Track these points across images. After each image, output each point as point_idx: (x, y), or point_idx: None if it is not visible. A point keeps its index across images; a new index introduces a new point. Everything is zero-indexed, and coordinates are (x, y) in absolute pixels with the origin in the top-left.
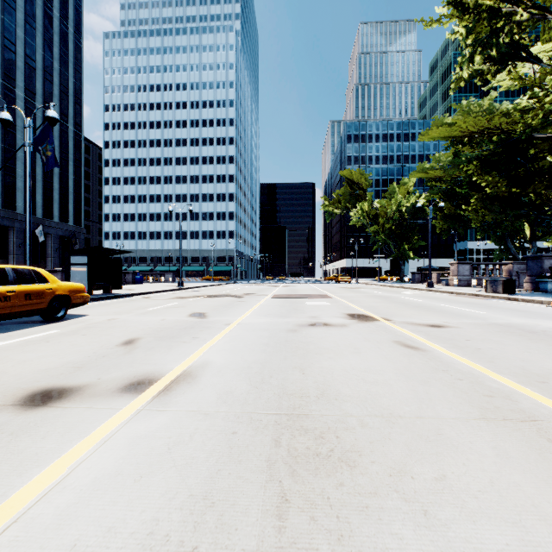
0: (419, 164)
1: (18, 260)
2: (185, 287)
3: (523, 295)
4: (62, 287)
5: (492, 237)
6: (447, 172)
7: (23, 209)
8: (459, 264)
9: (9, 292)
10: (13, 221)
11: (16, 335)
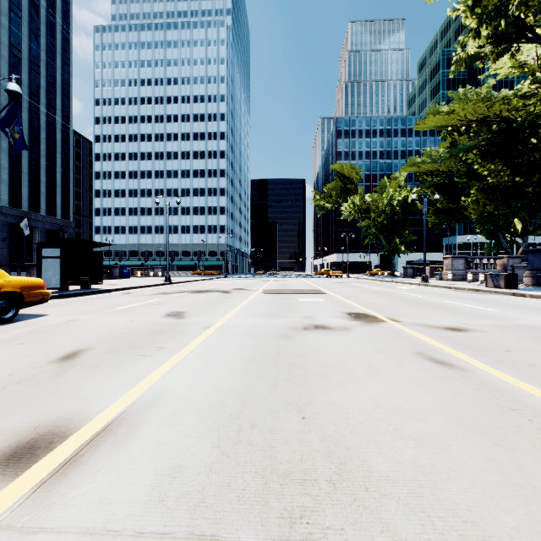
0: (410, 158)
1: (3, 253)
2: (172, 282)
3: (528, 290)
4: (11, 283)
5: (483, 231)
6: (438, 166)
7: (8, 201)
8: (453, 258)
9: None
10: None
11: None
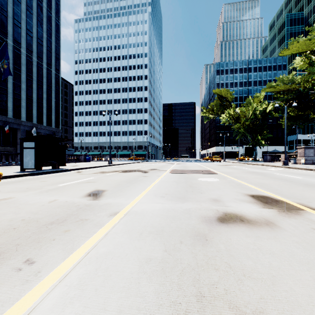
0: (268, 82)
1: None
2: (112, 164)
3: None
4: None
5: None
6: (289, 86)
7: (25, 118)
8: (305, 148)
9: None
10: (19, 125)
11: None
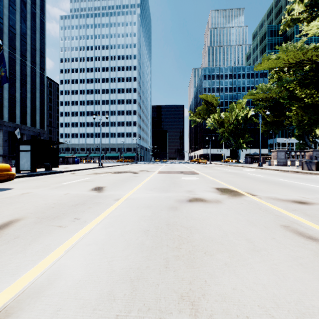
0: (249, 90)
1: (5, 149)
2: (103, 166)
3: None
4: None
5: (295, 135)
6: (267, 95)
7: (8, 118)
8: (278, 151)
9: None
10: (1, 126)
11: None
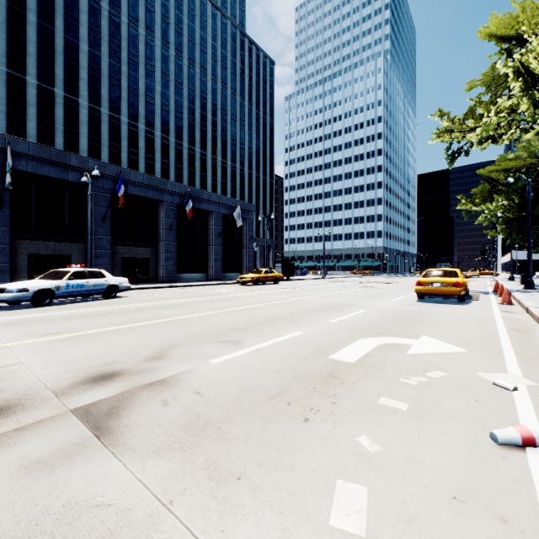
0: None
1: None
2: (326, 277)
3: None
4: (278, 275)
5: None
6: None
7: None
8: None
9: (269, 276)
10: None
11: (271, 285)
